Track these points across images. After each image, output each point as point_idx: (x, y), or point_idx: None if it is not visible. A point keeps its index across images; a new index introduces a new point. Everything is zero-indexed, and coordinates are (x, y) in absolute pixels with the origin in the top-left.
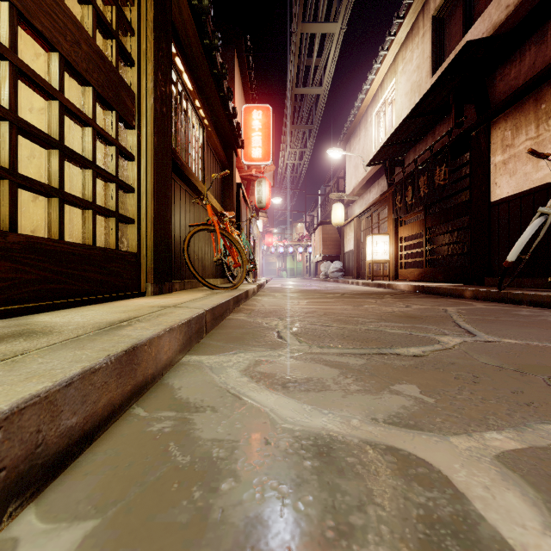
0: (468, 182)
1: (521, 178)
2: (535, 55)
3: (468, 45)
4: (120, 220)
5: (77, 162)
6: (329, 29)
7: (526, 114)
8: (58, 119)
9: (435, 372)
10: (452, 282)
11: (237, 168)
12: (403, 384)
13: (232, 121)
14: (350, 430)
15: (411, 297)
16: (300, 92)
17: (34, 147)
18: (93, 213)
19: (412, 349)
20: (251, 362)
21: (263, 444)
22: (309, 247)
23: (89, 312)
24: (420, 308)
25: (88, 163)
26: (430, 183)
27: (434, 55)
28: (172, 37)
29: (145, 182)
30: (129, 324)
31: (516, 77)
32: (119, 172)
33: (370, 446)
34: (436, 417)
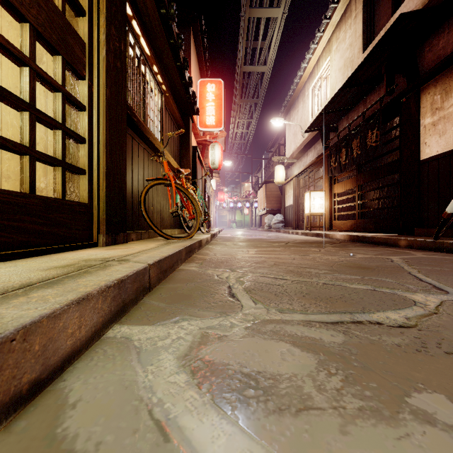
0: (393, 146)
1: (450, 137)
2: None
3: (402, 17)
4: (67, 170)
5: (9, 101)
6: (273, 14)
7: None
8: None
9: (450, 360)
10: (383, 232)
11: (193, 134)
12: (422, 391)
13: (188, 90)
14: None
15: (349, 246)
16: (248, 70)
17: None
18: (31, 159)
19: (391, 313)
20: (195, 338)
21: None
22: (255, 203)
23: (6, 268)
24: (365, 257)
25: (23, 104)
26: (362, 145)
27: (365, 33)
28: None
29: (97, 133)
30: (28, 291)
31: (444, 47)
32: (71, 123)
33: None
34: None
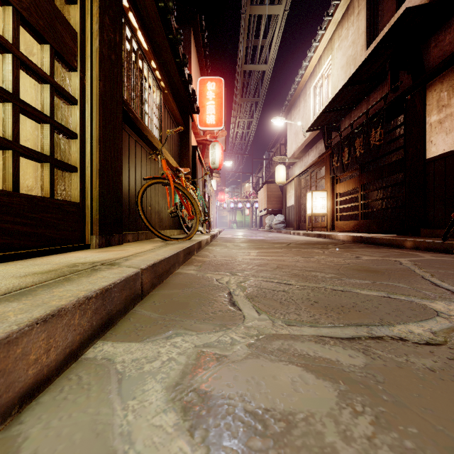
0: (397, 145)
1: None
2: None
3: (407, 11)
4: (57, 167)
5: None
6: (274, 11)
7: None
8: None
9: None
10: (387, 233)
11: (193, 133)
12: None
13: (187, 87)
14: None
15: (353, 247)
16: (249, 69)
17: None
18: (14, 154)
19: (413, 326)
20: (190, 359)
21: None
22: (255, 203)
23: None
24: (372, 260)
25: (5, 93)
26: (365, 144)
27: (368, 30)
28: None
29: (90, 128)
30: None
31: (451, 43)
32: (61, 118)
33: None
34: None
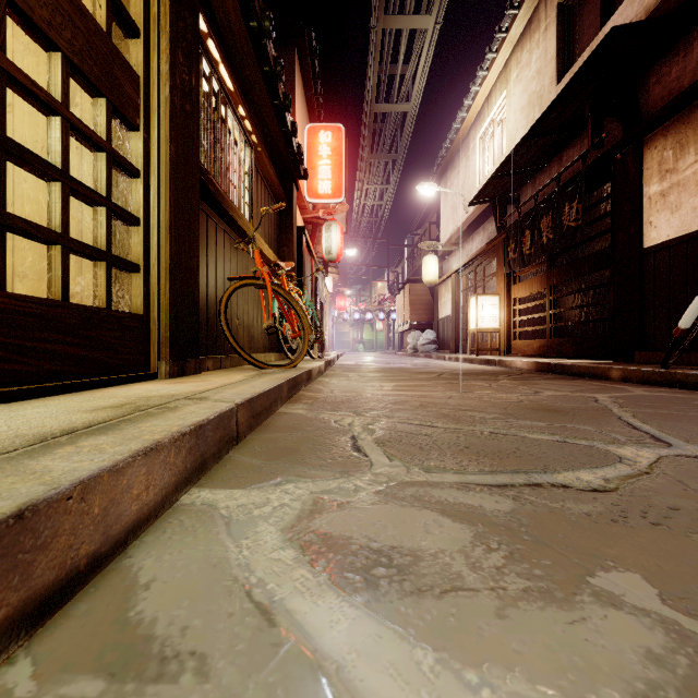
0: (604, 226)
1: (688, 215)
2: None
3: (614, 32)
4: (114, 265)
5: (33, 167)
6: (420, 24)
7: (695, 126)
8: None
9: (655, 533)
10: (587, 358)
11: (298, 208)
12: (611, 570)
13: (290, 141)
14: None
15: (535, 378)
16: (382, 110)
17: None
18: (63, 250)
19: (583, 473)
20: (306, 505)
21: None
22: (392, 312)
23: (34, 409)
24: (557, 396)
25: (53, 170)
26: (556, 226)
27: (560, 55)
28: (202, 8)
29: (157, 210)
30: (74, 439)
31: (678, 78)
32: (117, 196)
33: None
34: None
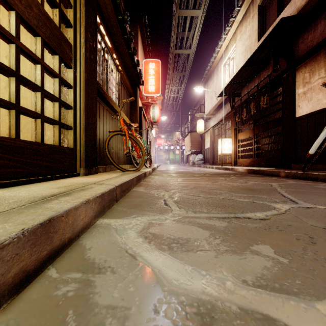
0: (280, 106)
1: (315, 102)
2: (324, 26)
3: (282, 20)
4: (61, 127)
5: (30, 86)
6: (195, 14)
7: (318, 63)
8: (15, 56)
9: (280, 233)
10: (271, 167)
11: (139, 98)
12: (259, 244)
13: (136, 68)
14: (227, 294)
15: (246, 176)
16: (178, 52)
17: (8, 81)
18: (42, 121)
19: (258, 213)
20: (146, 224)
21: (152, 312)
22: (183, 146)
23: (34, 187)
24: (254, 183)
25: (38, 87)
26: (257, 107)
27: (259, 29)
28: (97, 12)
29: (79, 102)
30: (57, 197)
31: (311, 40)
32: (62, 96)
33: (248, 315)
34: (296, 279)
